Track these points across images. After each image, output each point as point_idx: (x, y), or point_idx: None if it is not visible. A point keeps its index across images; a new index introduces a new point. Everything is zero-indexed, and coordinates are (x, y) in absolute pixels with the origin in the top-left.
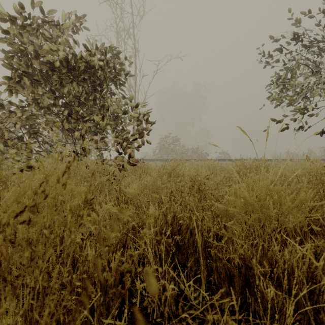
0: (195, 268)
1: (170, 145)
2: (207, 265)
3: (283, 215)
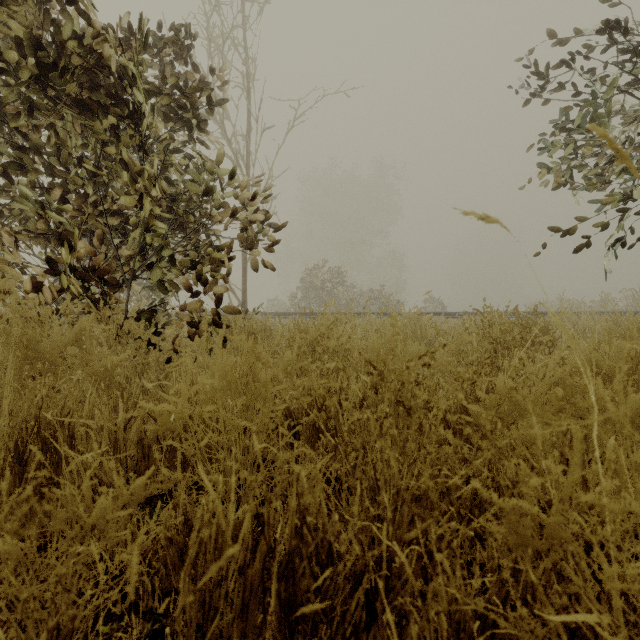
0: None
1: (325, 285)
2: None
3: None
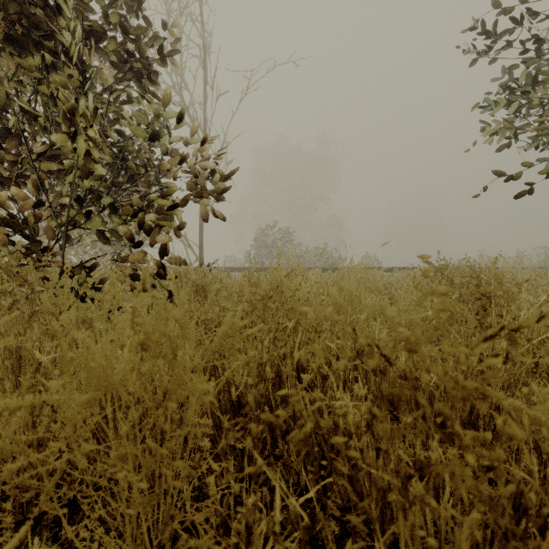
0: None
1: (275, 243)
2: None
3: None
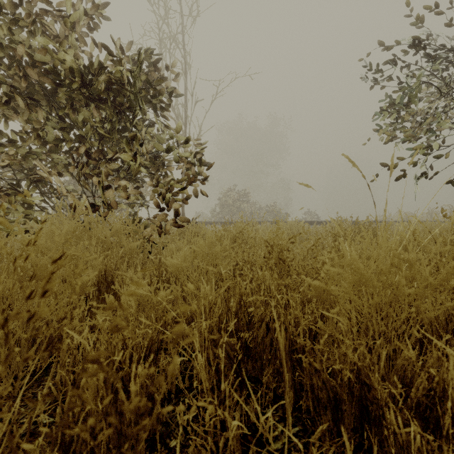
0: (274, 386)
1: (235, 202)
2: (295, 381)
3: (419, 297)
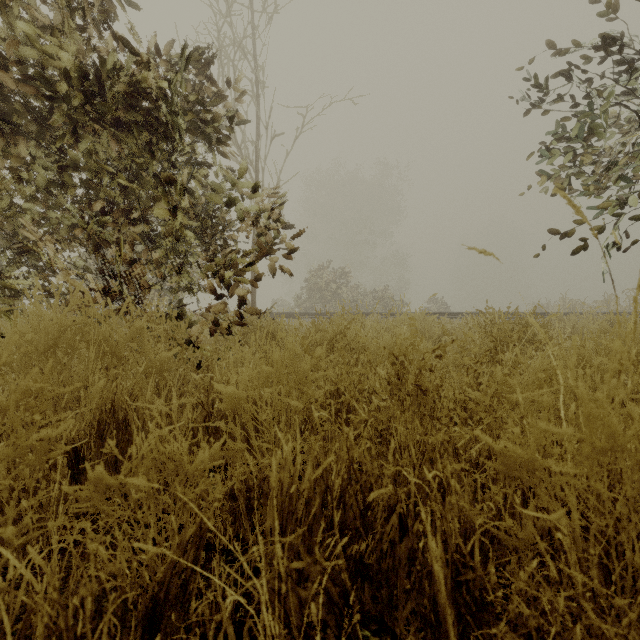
0: None
1: (329, 286)
2: None
3: None
